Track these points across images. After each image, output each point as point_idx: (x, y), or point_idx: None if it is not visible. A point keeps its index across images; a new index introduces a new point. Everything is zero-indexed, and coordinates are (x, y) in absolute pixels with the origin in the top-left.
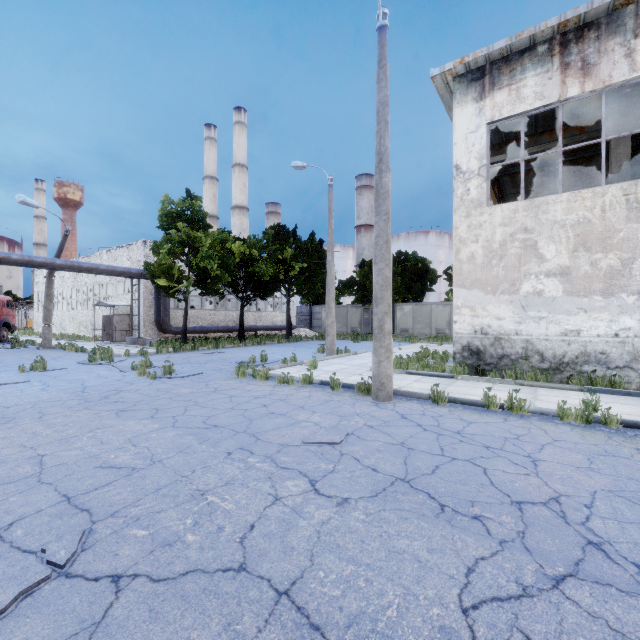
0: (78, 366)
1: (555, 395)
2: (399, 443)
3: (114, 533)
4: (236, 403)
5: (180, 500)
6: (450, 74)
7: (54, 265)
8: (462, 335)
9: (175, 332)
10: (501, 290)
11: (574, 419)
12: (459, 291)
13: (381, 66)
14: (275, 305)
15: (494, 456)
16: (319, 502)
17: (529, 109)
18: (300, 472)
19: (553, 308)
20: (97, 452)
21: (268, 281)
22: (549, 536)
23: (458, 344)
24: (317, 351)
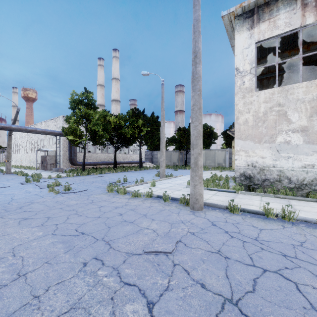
0: (18, 185)
1: (303, 205)
2: (216, 251)
3: None
4: (102, 212)
5: None
6: (233, 14)
7: (11, 128)
8: (240, 167)
9: (79, 165)
10: (264, 141)
11: None
12: (238, 141)
13: None
14: (134, 151)
15: (295, 267)
16: None
17: (281, 32)
18: (139, 290)
19: (297, 151)
20: None
21: (129, 137)
22: None
23: (237, 172)
24: (155, 175)
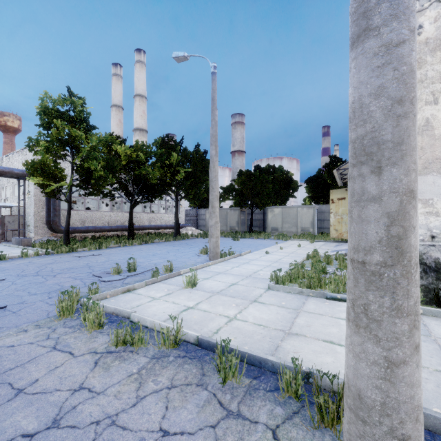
0: None
1: None
2: None
3: None
4: None
5: None
6: None
7: None
8: None
9: None
10: None
11: None
12: None
13: None
14: (168, 208)
15: None
16: None
17: None
18: None
19: None
20: None
21: (155, 184)
22: None
23: None
24: (200, 252)
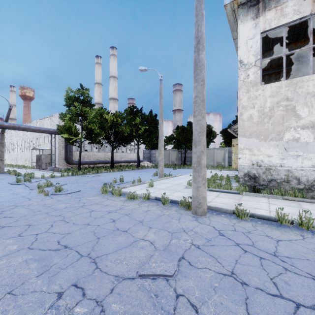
0: (7, 185)
1: None
2: (229, 273)
3: None
4: (93, 218)
5: None
6: (236, 3)
7: (3, 126)
8: (244, 166)
9: (75, 164)
10: (270, 138)
11: None
12: (242, 139)
13: None
14: (131, 149)
15: None
16: None
17: (289, 21)
18: None
19: (307, 149)
20: None
21: (126, 136)
22: None
23: (241, 172)
24: (153, 175)
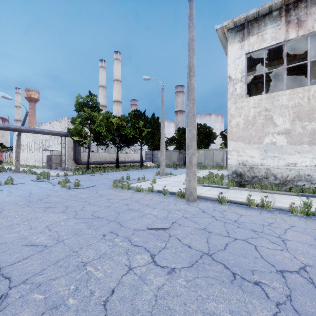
0: (30, 182)
1: (284, 198)
2: (203, 228)
3: (21, 297)
4: (111, 203)
5: (69, 270)
6: (226, 28)
7: (20, 129)
8: (232, 165)
9: (83, 164)
10: (253, 142)
11: (299, 213)
12: (230, 142)
13: (190, 19)
14: (135, 150)
15: (259, 237)
16: (156, 271)
17: (268, 45)
18: (145, 248)
19: (281, 151)
20: (26, 235)
21: (131, 138)
22: (308, 299)
23: (230, 170)
24: (156, 174)
